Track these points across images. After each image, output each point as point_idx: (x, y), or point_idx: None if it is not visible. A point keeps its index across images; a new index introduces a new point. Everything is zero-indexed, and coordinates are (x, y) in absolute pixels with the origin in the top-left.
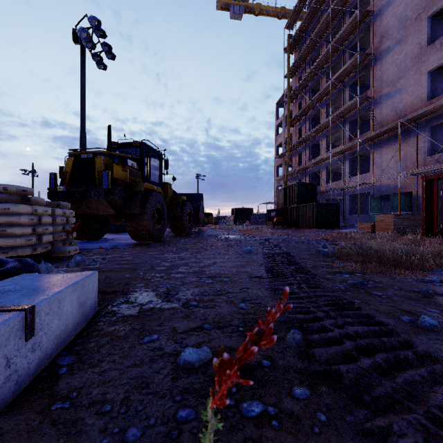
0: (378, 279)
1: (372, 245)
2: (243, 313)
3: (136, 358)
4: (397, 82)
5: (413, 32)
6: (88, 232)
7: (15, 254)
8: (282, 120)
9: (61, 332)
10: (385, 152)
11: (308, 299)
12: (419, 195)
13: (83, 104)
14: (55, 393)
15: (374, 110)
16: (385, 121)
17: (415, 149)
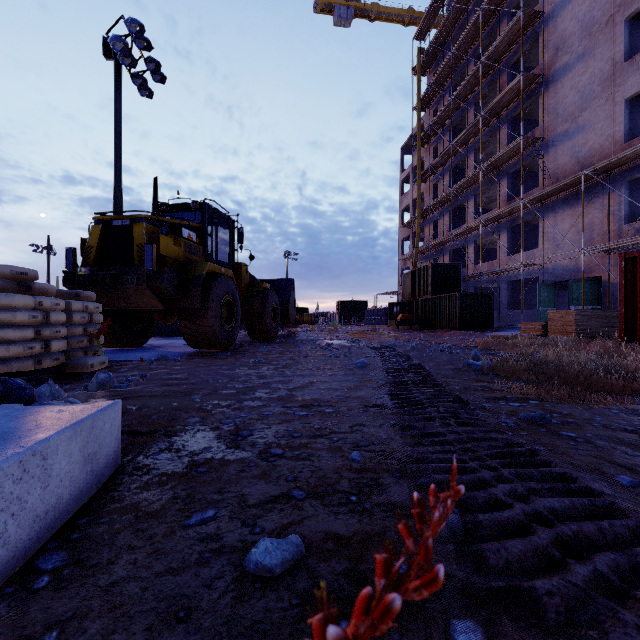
0: (565, 411)
1: (547, 355)
2: (357, 468)
3: (174, 555)
4: (579, 115)
5: (603, 42)
6: (125, 335)
7: (8, 369)
8: (409, 173)
9: (49, 509)
10: (562, 219)
11: (460, 444)
12: (611, 281)
13: (118, 147)
14: (19, 632)
15: (545, 157)
16: (562, 173)
17: (606, 214)
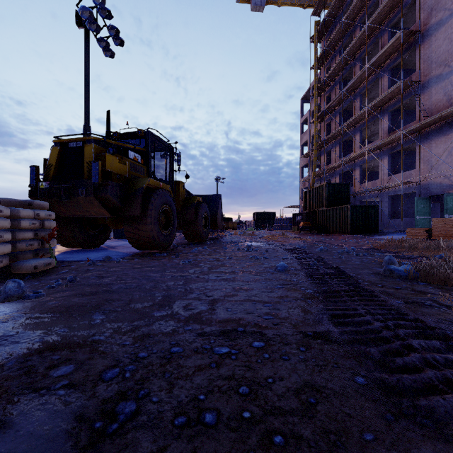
0: None
1: None
2: None
3: None
4: (452, 60)
5: None
6: (83, 238)
7: None
8: (307, 117)
9: None
10: (436, 145)
11: None
12: None
13: (87, 94)
14: None
15: (421, 96)
16: (436, 108)
17: None
